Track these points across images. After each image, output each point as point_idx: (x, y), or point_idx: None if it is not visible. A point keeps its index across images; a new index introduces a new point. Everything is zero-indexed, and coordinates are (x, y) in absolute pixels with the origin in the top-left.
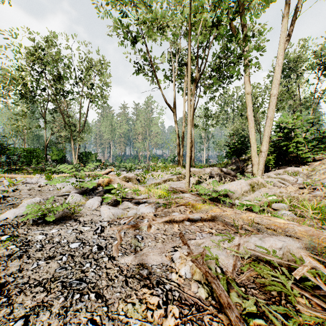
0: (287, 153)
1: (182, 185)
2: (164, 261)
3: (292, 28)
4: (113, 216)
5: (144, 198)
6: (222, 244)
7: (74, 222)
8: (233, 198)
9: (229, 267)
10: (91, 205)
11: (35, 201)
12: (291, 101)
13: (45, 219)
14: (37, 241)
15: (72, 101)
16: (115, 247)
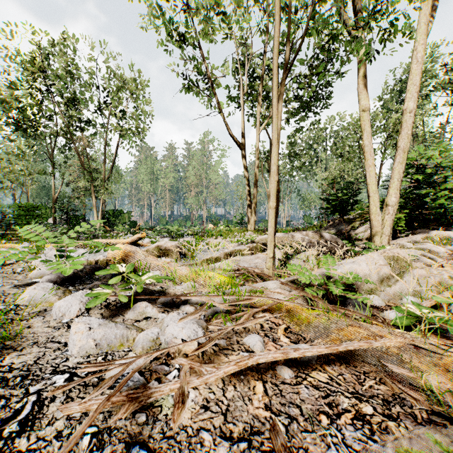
0: (431, 208)
1: (259, 261)
2: None
3: (437, 3)
4: (97, 350)
5: (183, 295)
6: None
7: None
8: (363, 290)
9: None
10: (61, 312)
11: None
12: None
13: None
14: None
15: (95, 138)
16: None
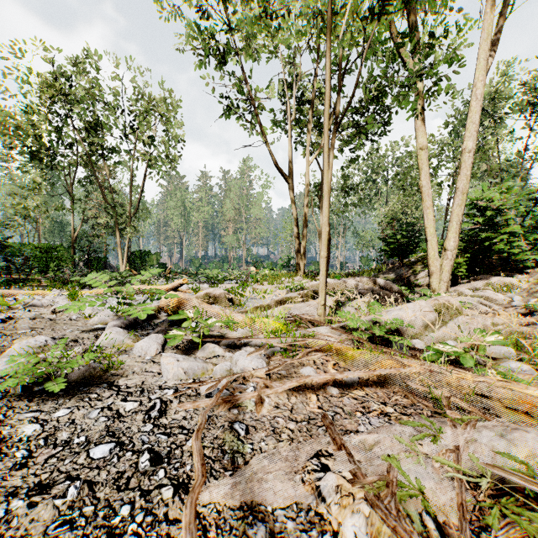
0: (492, 252)
1: (310, 309)
2: (300, 496)
3: (499, 34)
4: (186, 376)
5: (244, 338)
6: (420, 446)
7: (106, 391)
8: (408, 335)
9: (450, 509)
10: (143, 350)
11: (37, 345)
12: (482, 166)
13: (44, 387)
14: (21, 441)
15: (117, 166)
16: (188, 513)
